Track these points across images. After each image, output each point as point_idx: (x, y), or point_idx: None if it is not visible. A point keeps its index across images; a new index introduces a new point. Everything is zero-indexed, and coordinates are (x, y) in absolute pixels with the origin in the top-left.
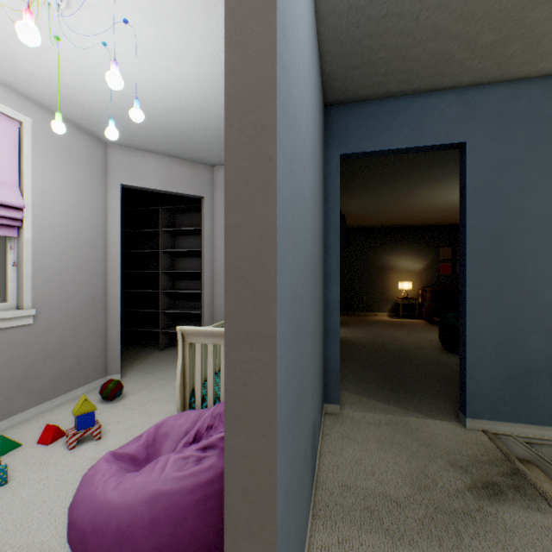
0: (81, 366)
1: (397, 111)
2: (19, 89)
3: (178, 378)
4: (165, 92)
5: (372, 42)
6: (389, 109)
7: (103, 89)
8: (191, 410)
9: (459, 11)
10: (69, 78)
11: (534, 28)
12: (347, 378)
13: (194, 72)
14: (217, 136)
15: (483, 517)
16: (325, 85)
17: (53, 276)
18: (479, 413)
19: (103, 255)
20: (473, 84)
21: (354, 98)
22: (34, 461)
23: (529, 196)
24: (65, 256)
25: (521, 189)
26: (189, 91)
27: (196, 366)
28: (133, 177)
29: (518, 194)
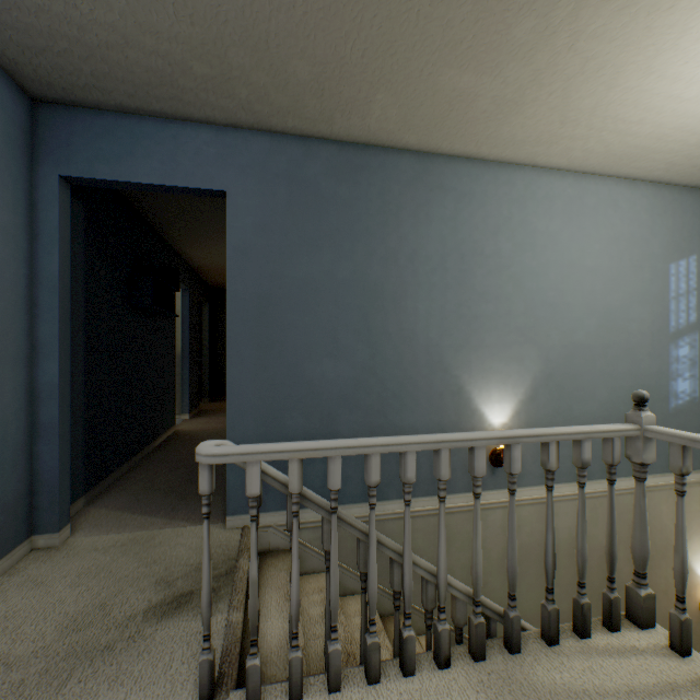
0: None
1: (143, 134)
2: None
3: None
4: None
5: (31, 19)
6: (132, 130)
7: None
8: None
9: (133, 18)
10: None
11: (248, 74)
12: (131, 488)
13: None
14: None
15: (128, 645)
16: (4, 66)
17: None
18: (241, 508)
19: None
20: (234, 126)
21: (75, 101)
22: None
23: (290, 262)
24: None
25: (283, 254)
26: None
27: None
28: None
29: (280, 259)
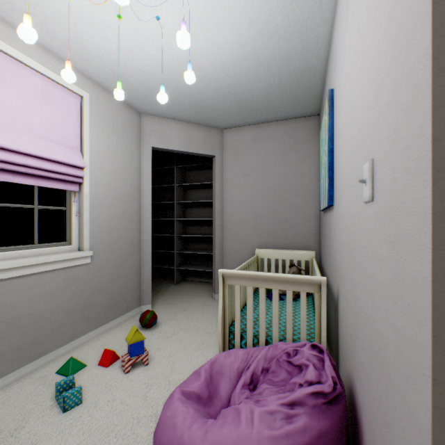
0: (123, 297)
1: None
2: (81, 69)
3: (219, 316)
4: (198, 62)
5: None
6: None
7: (148, 63)
8: (237, 348)
9: None
10: (122, 55)
11: None
12: None
13: (229, 40)
14: (233, 101)
15: None
16: None
17: (104, 223)
18: None
19: (138, 206)
20: None
21: None
22: (98, 382)
23: None
24: (112, 207)
25: None
26: (220, 59)
27: (235, 306)
28: (160, 140)
29: None
